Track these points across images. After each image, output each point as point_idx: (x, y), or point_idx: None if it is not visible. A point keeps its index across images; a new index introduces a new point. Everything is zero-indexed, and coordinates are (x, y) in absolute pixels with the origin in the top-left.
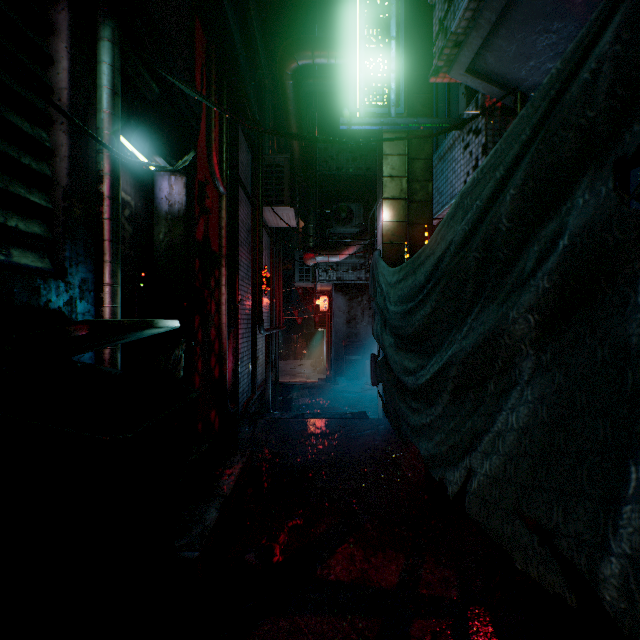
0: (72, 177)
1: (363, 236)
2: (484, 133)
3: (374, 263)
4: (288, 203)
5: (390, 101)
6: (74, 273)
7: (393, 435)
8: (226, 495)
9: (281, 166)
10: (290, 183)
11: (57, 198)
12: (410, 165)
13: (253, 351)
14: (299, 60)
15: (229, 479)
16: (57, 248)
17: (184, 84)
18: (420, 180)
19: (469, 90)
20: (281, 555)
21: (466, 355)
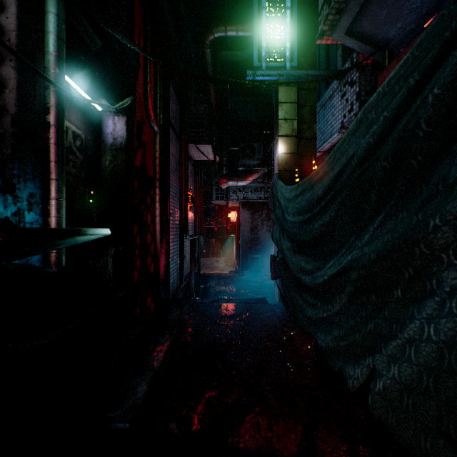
0: (20, 106)
1: (263, 166)
2: (358, 84)
3: (273, 184)
4: (207, 141)
5: (286, 57)
6: (22, 188)
7: (287, 317)
8: (155, 369)
9: (202, 114)
10: (209, 126)
11: (6, 124)
12: (299, 111)
13: (181, 251)
14: (215, 33)
15: (158, 355)
16: (6, 167)
17: (119, 34)
18: (307, 122)
19: (345, 52)
20: (199, 424)
21: (369, 261)
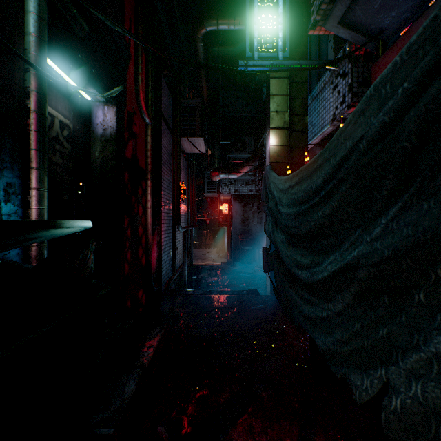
0: None
1: (254, 159)
2: (350, 75)
3: (266, 175)
4: (199, 134)
5: (278, 47)
6: None
7: (279, 309)
8: (144, 367)
9: (194, 107)
10: (201, 120)
11: None
12: (291, 103)
13: (173, 243)
14: (207, 26)
15: (148, 351)
16: None
17: (105, 16)
18: (298, 114)
19: (337, 44)
20: (189, 427)
21: (383, 258)
